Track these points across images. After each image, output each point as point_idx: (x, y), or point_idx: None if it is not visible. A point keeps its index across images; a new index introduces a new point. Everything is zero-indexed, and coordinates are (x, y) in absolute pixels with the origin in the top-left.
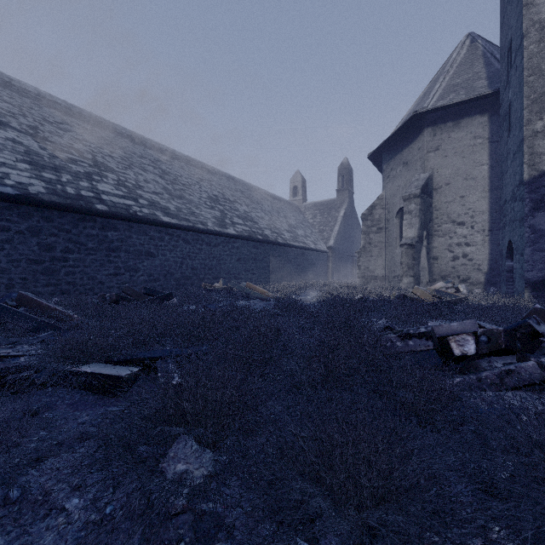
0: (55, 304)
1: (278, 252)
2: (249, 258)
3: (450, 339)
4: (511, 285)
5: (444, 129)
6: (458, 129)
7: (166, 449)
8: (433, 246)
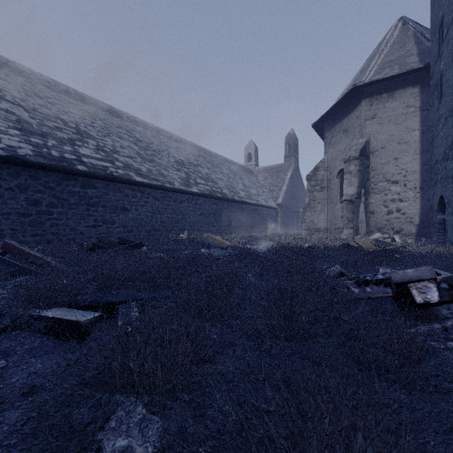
0: (36, 251)
1: (235, 208)
2: (210, 213)
3: (410, 286)
4: (442, 236)
5: (379, 100)
6: (392, 99)
7: (109, 414)
8: (370, 202)
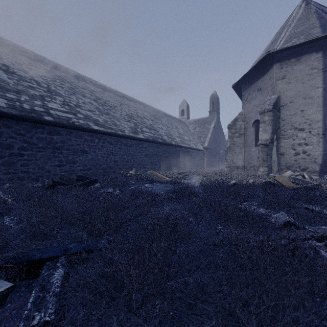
0: None
1: (172, 150)
2: (153, 154)
3: None
4: None
5: (288, 64)
6: (299, 63)
7: None
8: (281, 145)
